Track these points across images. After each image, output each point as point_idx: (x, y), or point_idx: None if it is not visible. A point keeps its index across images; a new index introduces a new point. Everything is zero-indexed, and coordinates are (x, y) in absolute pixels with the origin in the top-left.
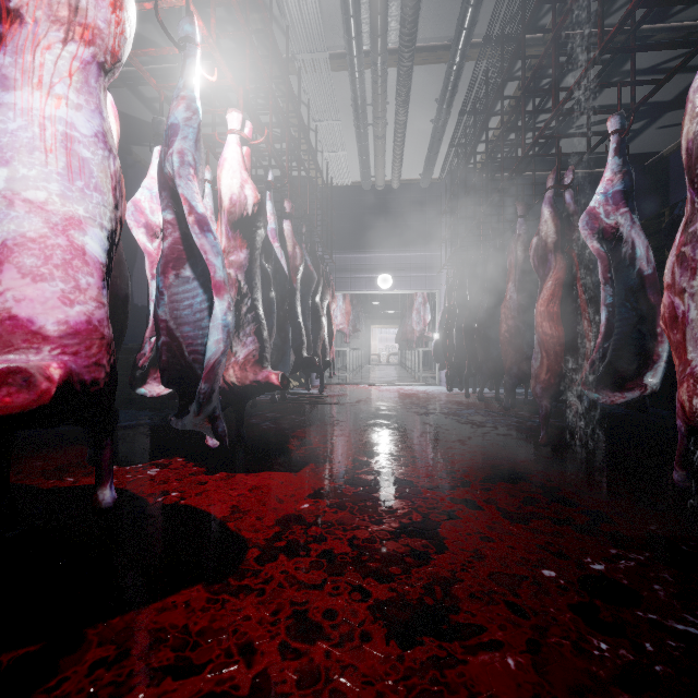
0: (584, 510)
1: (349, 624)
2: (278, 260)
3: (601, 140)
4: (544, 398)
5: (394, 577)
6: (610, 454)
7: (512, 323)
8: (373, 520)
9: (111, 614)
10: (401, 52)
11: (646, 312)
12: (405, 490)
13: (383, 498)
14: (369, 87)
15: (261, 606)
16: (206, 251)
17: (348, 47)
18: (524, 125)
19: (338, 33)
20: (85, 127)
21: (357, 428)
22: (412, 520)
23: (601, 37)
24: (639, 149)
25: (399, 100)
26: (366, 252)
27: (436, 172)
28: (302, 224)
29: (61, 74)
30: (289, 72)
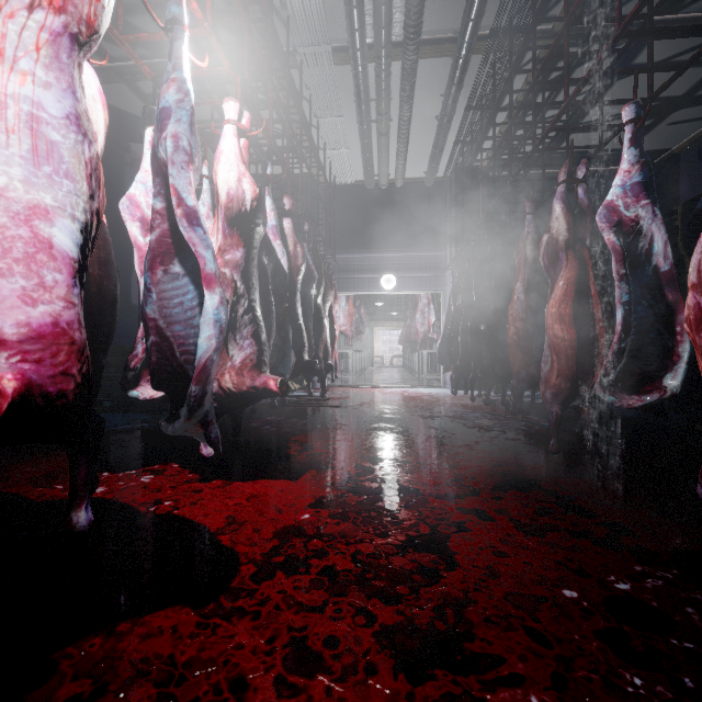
0: (602, 522)
1: (352, 654)
2: (278, 257)
3: (615, 132)
4: (556, 402)
5: (401, 598)
6: (624, 460)
7: (520, 323)
8: (378, 533)
9: (90, 641)
10: (406, 45)
11: (665, 311)
12: (411, 499)
13: (388, 508)
14: (372, 82)
15: (255, 632)
16: (199, 244)
17: (351, 39)
18: (534, 118)
19: (341, 25)
20: (57, 99)
21: (360, 432)
22: (420, 533)
23: (619, 19)
24: (649, 147)
25: (403, 96)
26: (370, 252)
27: (441, 171)
28: (304, 222)
29: (28, 39)
30: (290, 66)
